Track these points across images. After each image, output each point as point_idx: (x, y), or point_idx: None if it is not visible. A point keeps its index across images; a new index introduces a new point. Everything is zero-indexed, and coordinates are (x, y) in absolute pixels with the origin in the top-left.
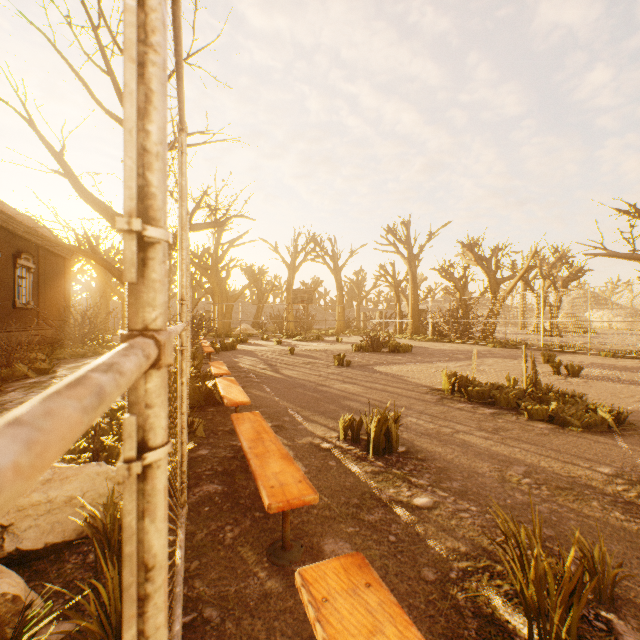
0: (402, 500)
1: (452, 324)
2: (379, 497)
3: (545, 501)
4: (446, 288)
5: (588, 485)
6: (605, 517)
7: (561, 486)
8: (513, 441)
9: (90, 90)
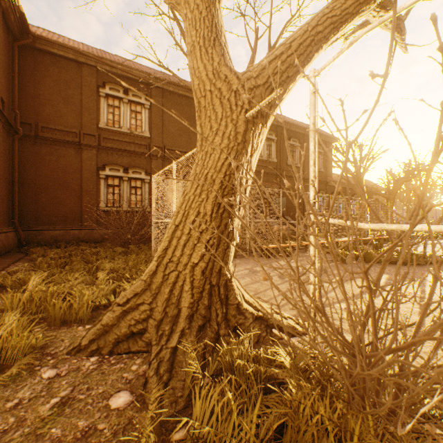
0: None
1: None
2: None
3: None
4: None
5: None
6: None
7: None
8: None
9: None
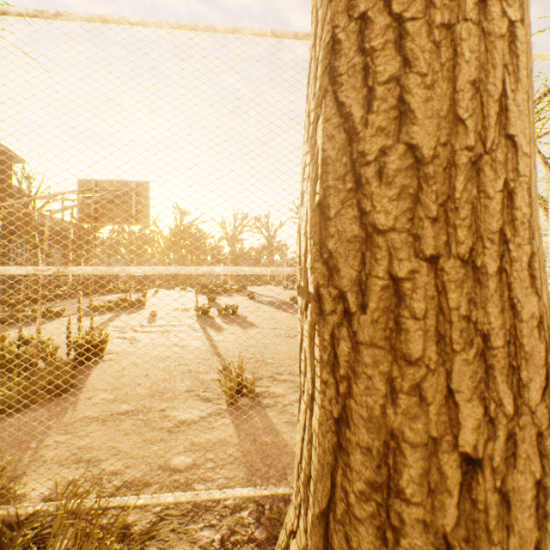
0: None
1: None
2: None
3: None
4: None
5: None
6: None
7: None
8: None
9: None
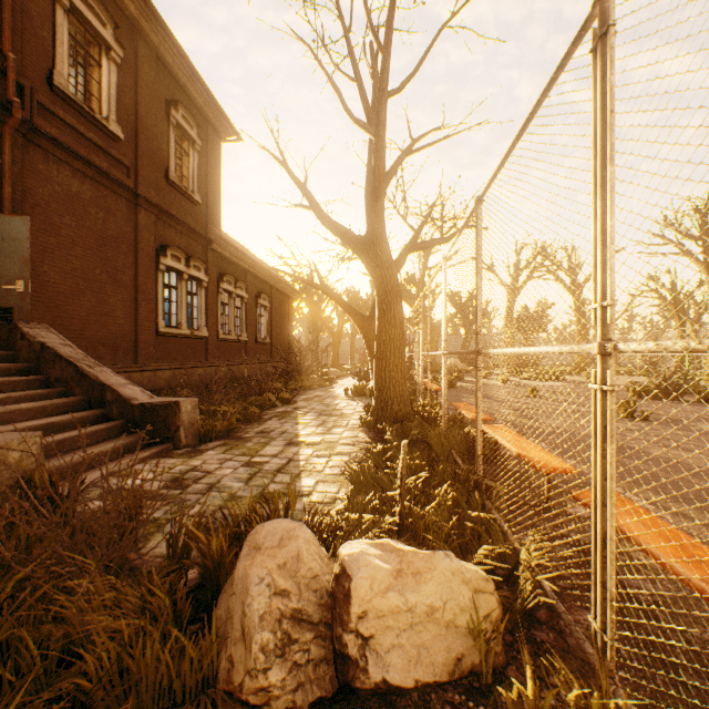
0: None
1: None
2: None
3: None
4: None
5: None
6: None
7: None
8: None
9: (342, 99)
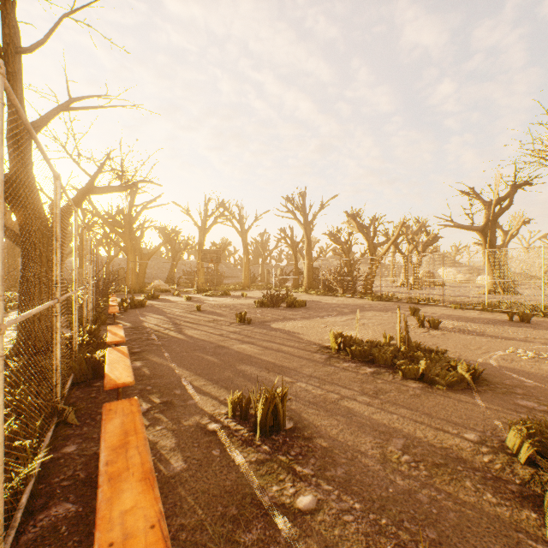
0: (285, 502)
1: (339, 281)
2: (260, 501)
3: (424, 485)
4: (335, 250)
5: (459, 458)
6: (479, 502)
7: (437, 462)
8: (391, 406)
9: None
